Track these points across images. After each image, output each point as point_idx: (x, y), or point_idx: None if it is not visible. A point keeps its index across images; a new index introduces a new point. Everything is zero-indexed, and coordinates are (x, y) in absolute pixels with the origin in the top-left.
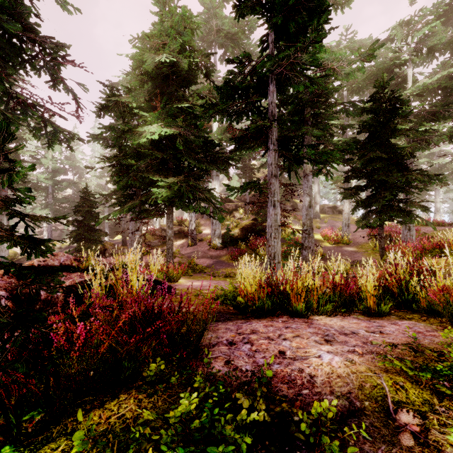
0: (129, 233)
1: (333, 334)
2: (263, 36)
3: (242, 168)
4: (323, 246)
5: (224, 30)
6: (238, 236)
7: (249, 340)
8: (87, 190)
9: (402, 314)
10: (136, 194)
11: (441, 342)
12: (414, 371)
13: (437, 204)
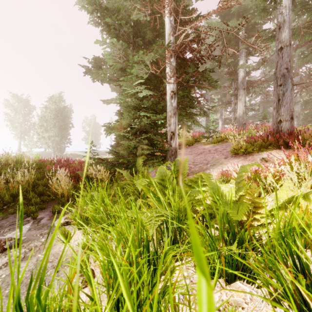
0: None
1: None
2: None
3: None
4: None
5: None
6: None
7: None
8: None
9: None
10: None
11: None
12: None
13: None
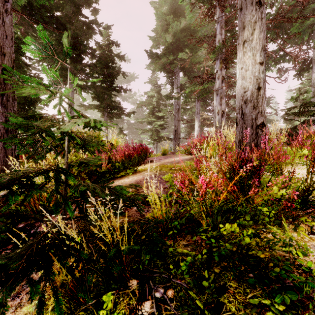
0: None
1: None
2: None
3: None
4: None
5: None
6: None
7: None
8: None
9: None
10: None
11: None
12: None
13: None
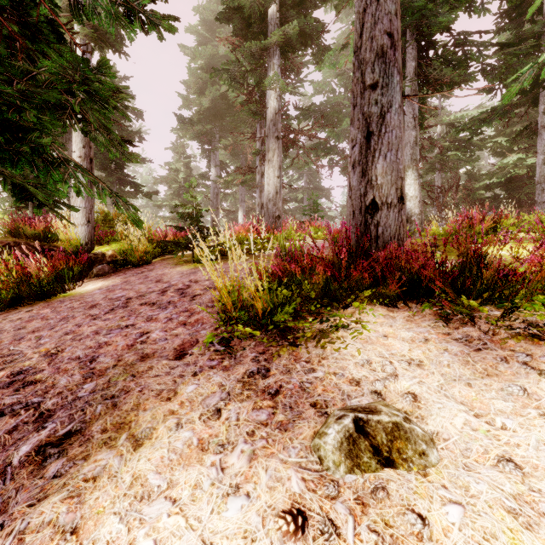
0: None
1: None
2: None
3: None
4: None
5: None
6: None
7: None
8: None
9: None
10: None
11: None
12: None
13: None
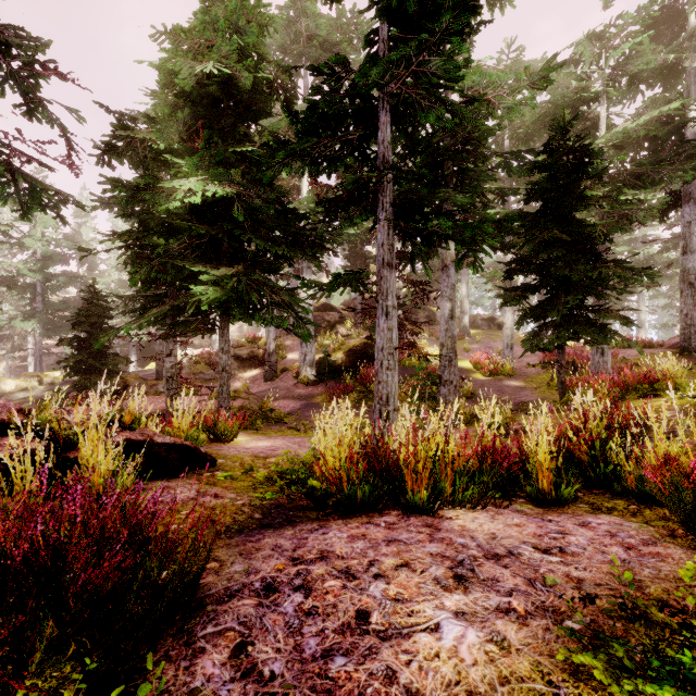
0: (155, 360)
1: (472, 559)
2: (371, 32)
3: (350, 258)
4: (472, 380)
5: (319, 36)
6: (341, 363)
7: (307, 579)
8: (95, 289)
9: (596, 501)
10: (167, 295)
11: (674, 576)
12: (638, 692)
13: (641, 314)
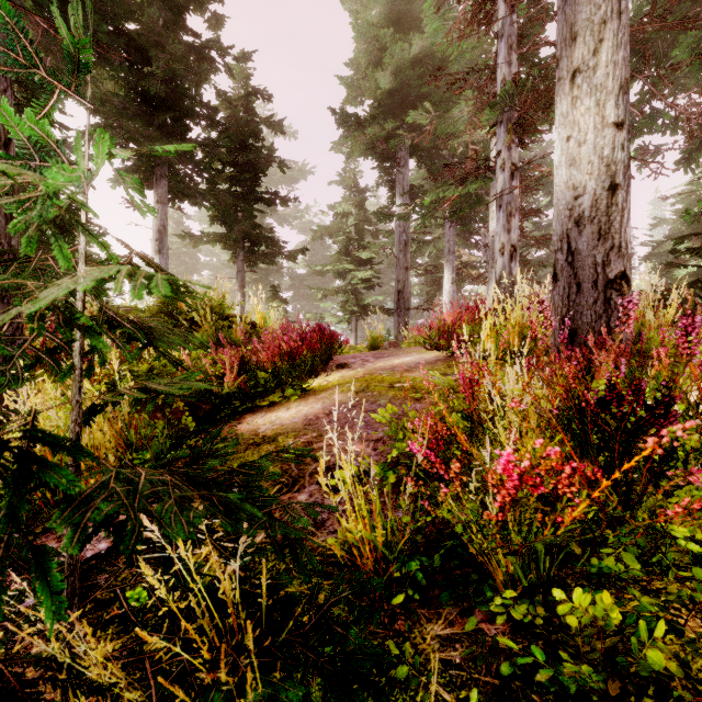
0: None
1: None
2: None
3: None
4: None
5: None
6: None
7: None
8: None
9: None
10: None
11: None
12: None
13: None
